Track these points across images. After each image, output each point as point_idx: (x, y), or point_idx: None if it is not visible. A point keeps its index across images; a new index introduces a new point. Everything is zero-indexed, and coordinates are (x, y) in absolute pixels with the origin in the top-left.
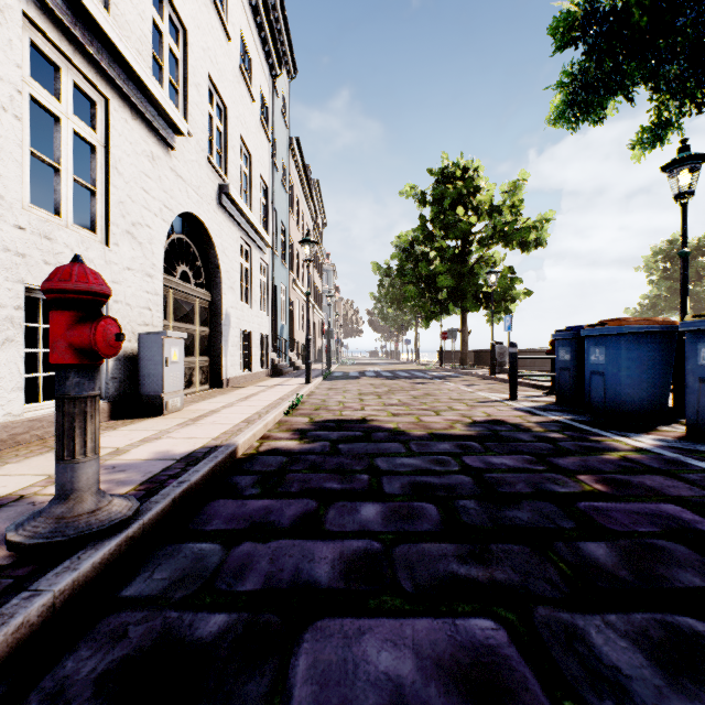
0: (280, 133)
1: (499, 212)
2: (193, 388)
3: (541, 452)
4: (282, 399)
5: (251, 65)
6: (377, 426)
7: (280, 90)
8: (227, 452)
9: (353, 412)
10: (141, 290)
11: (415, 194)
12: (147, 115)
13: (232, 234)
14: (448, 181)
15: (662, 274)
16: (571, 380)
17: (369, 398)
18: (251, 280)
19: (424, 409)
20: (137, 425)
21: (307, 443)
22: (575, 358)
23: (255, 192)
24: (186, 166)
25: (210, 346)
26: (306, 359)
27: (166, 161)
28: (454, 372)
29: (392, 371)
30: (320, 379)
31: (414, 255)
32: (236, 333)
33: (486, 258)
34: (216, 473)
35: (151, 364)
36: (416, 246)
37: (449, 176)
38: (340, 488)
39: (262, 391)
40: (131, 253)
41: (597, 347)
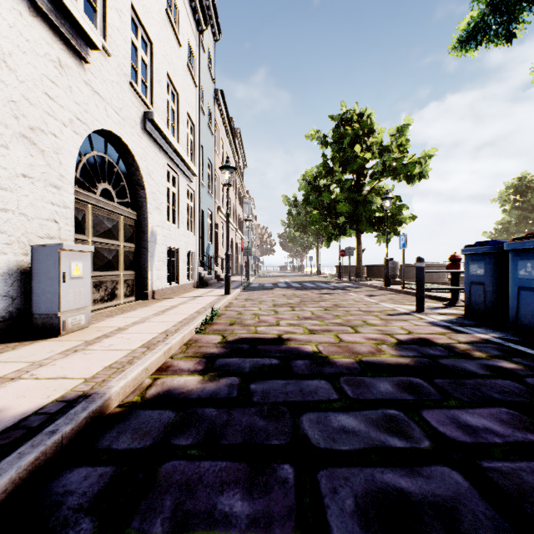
0: (206, 84)
1: (388, 151)
2: (117, 300)
3: (519, 399)
4: (198, 312)
5: (178, 15)
6: (295, 349)
7: (206, 48)
8: (80, 416)
9: (268, 328)
10: (43, 200)
11: (319, 137)
12: (49, 14)
13: (159, 159)
14: (347, 124)
15: (513, 205)
16: (485, 294)
17: (283, 310)
18: (178, 203)
19: (339, 323)
20: (14, 352)
21: (212, 380)
22: (490, 272)
23: (182, 127)
24: (105, 85)
25: (137, 261)
26: (226, 273)
27: (79, 73)
28: (351, 283)
29: (300, 282)
30: (238, 290)
31: (318, 186)
32: (162, 249)
33: (377, 189)
34: (44, 465)
35: (46, 279)
36: (318, 182)
37: (348, 121)
38: (247, 517)
39: (183, 303)
40: (28, 160)
41: (529, 261)
